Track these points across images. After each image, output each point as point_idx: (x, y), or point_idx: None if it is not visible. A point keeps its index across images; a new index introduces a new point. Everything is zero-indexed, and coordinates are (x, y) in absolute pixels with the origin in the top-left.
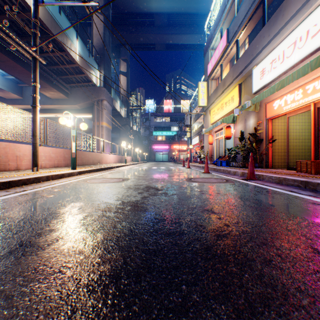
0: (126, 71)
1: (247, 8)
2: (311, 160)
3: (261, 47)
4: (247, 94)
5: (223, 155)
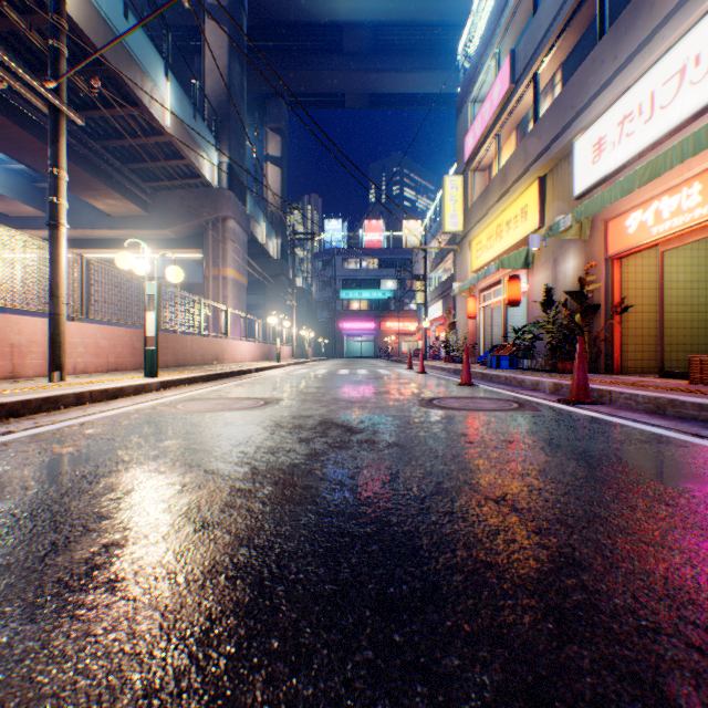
0: (281, 154)
1: None
2: None
3: (595, 88)
4: (559, 201)
5: (501, 344)
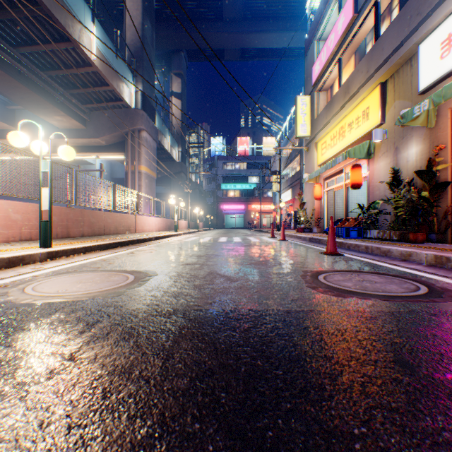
0: (181, 91)
1: None
2: None
3: None
4: (401, 99)
5: (344, 218)
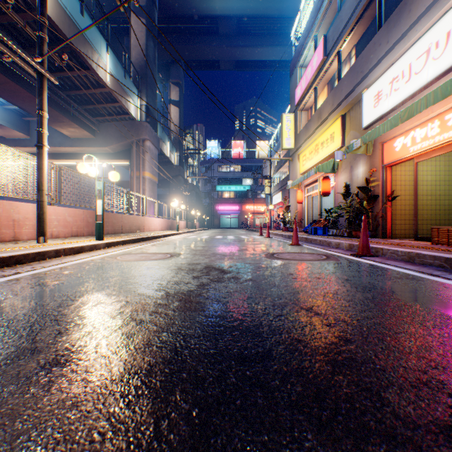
0: (179, 99)
1: (354, 4)
2: None
3: (375, 60)
4: (354, 130)
5: (318, 219)
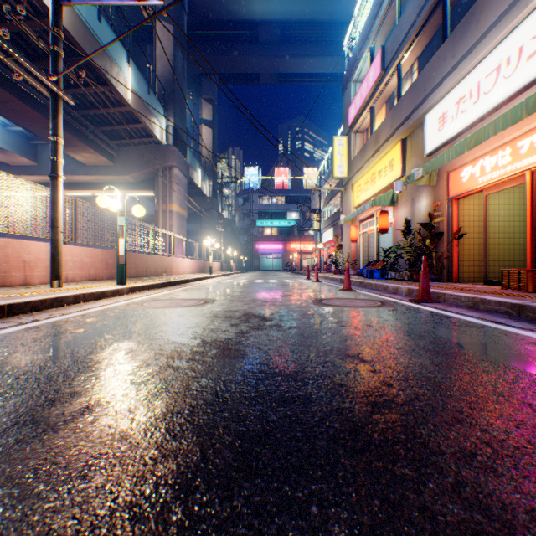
0: (212, 118)
1: (416, 11)
2: (526, 268)
3: (440, 77)
4: (415, 157)
5: (375, 260)
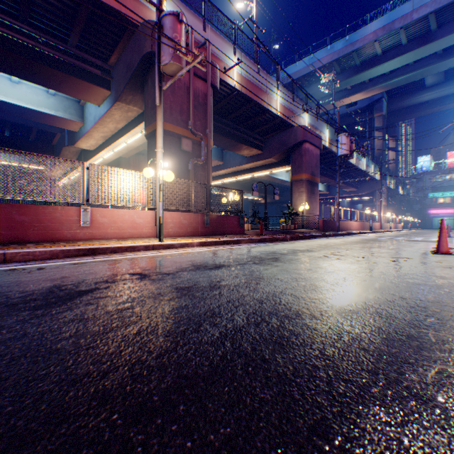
0: (394, 146)
1: None
2: None
3: None
4: None
5: None
